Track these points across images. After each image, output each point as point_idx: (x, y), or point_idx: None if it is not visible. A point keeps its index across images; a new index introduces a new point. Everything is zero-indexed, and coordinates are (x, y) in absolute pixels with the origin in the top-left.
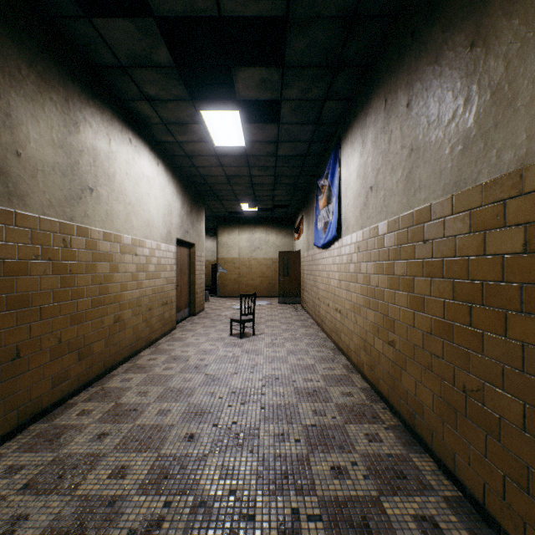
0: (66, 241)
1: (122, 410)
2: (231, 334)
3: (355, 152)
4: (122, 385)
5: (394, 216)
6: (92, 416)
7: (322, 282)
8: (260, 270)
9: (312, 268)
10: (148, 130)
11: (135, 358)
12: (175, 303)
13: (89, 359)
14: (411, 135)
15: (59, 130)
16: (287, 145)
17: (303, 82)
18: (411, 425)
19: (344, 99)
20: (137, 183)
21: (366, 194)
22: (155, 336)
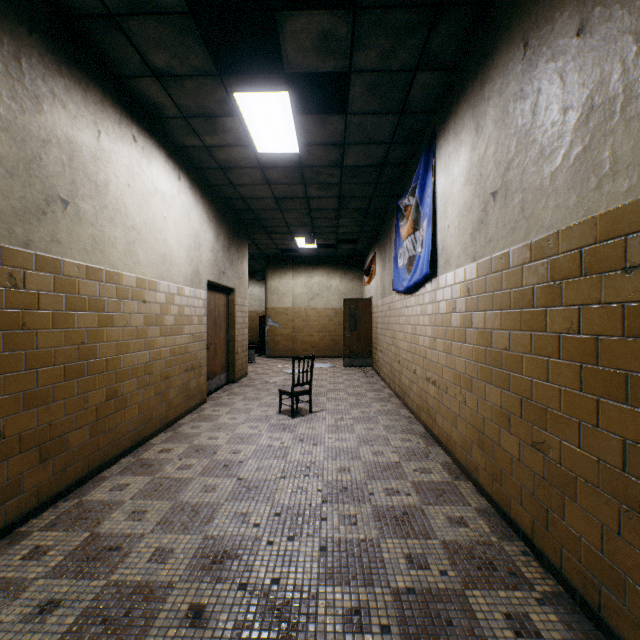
0: (15, 277)
1: (97, 548)
2: (280, 411)
3: (462, 146)
4: (110, 498)
5: (545, 231)
6: (45, 561)
7: (404, 340)
8: (320, 323)
9: (389, 321)
10: (163, 128)
11: (142, 448)
12: (205, 368)
13: (61, 457)
14: (590, 81)
15: (1, 102)
16: (357, 150)
17: (384, 37)
18: (590, 602)
19: (445, 67)
20: (146, 200)
21: (484, 205)
22: (174, 414)
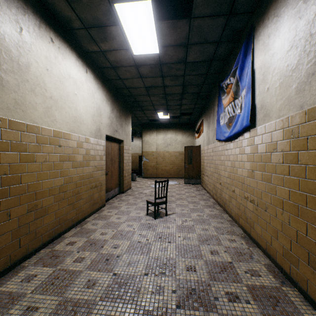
0: None
1: None
2: (147, 214)
3: (285, 21)
4: (18, 290)
5: None
6: None
7: (224, 170)
8: (171, 159)
9: (212, 158)
10: (74, 38)
11: (57, 240)
12: (104, 186)
13: None
14: None
15: None
16: (195, 49)
17: None
18: None
19: None
20: (61, 81)
21: None
22: (83, 215)
